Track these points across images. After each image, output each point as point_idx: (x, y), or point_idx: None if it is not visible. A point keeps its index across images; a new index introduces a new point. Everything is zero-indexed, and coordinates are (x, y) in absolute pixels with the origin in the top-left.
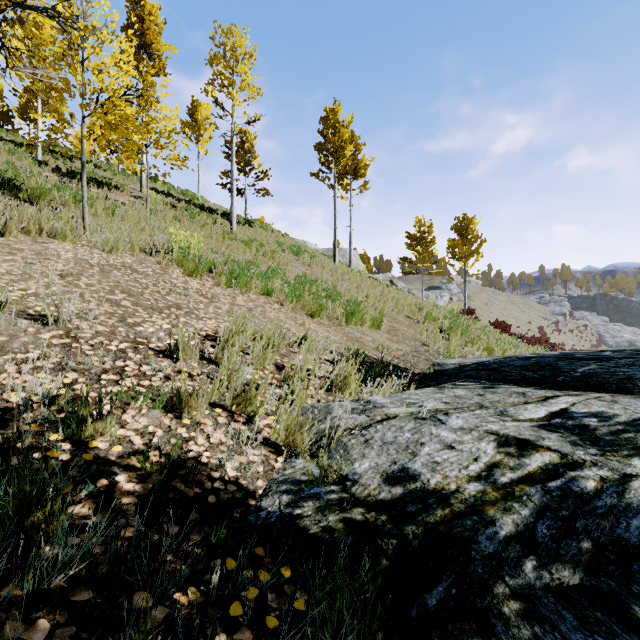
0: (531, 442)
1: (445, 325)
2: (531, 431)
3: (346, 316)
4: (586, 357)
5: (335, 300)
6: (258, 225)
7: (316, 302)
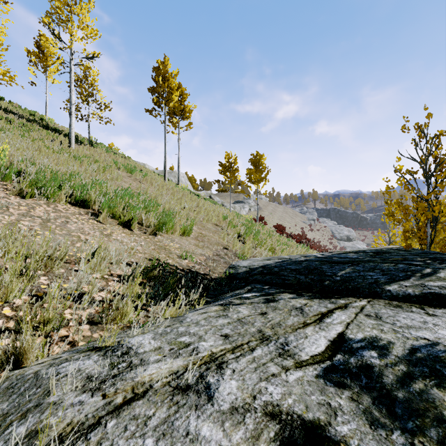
0: (323, 433)
1: (242, 231)
2: (318, 392)
3: (158, 225)
4: (341, 260)
5: (150, 211)
6: (101, 147)
7: (128, 213)
